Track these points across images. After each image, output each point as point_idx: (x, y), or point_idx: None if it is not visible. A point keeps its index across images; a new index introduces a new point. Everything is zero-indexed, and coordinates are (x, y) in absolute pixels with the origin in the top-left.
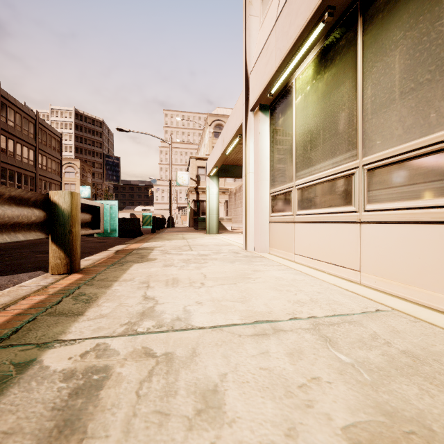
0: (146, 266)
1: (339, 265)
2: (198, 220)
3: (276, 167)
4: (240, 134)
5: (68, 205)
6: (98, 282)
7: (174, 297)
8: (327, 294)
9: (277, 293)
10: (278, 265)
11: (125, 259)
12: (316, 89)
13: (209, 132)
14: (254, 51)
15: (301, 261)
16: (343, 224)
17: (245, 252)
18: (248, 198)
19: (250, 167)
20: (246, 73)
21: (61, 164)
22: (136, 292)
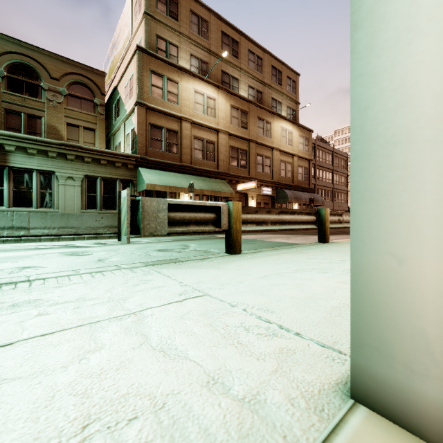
0: None
1: None
2: None
3: None
4: None
5: None
6: None
7: None
8: None
9: None
10: None
11: None
12: None
13: None
14: None
15: None
16: None
17: None
18: None
19: None
20: None
21: (347, 177)
22: None
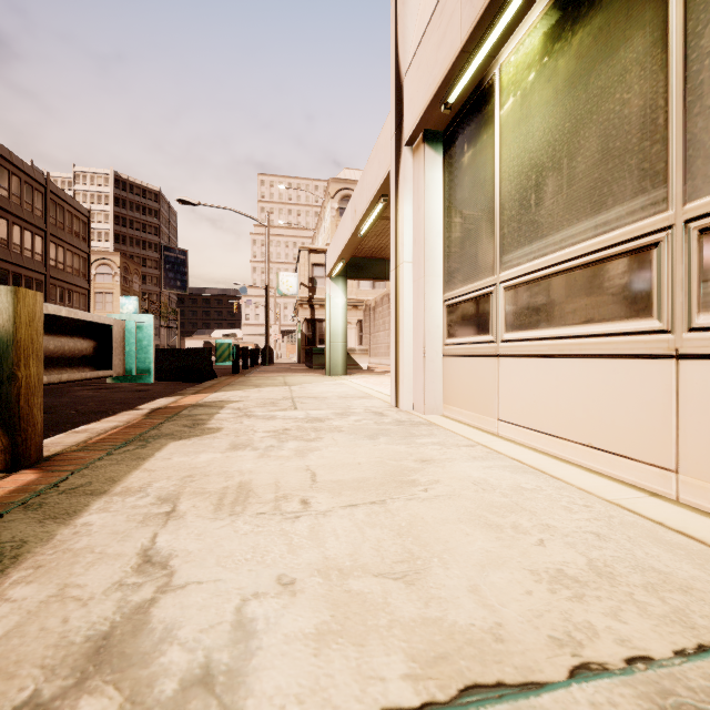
0: (192, 447)
1: (614, 452)
2: (312, 352)
3: (457, 249)
4: (385, 196)
5: (6, 317)
6: (61, 496)
7: (223, 558)
8: (623, 542)
9: (492, 539)
10: (468, 444)
11: (159, 429)
12: (552, 74)
13: (331, 209)
14: (414, 32)
15: (514, 436)
16: (626, 360)
17: (397, 412)
18: (402, 309)
19: (406, 252)
20: (398, 75)
21: (89, 260)
22: (131, 535)
